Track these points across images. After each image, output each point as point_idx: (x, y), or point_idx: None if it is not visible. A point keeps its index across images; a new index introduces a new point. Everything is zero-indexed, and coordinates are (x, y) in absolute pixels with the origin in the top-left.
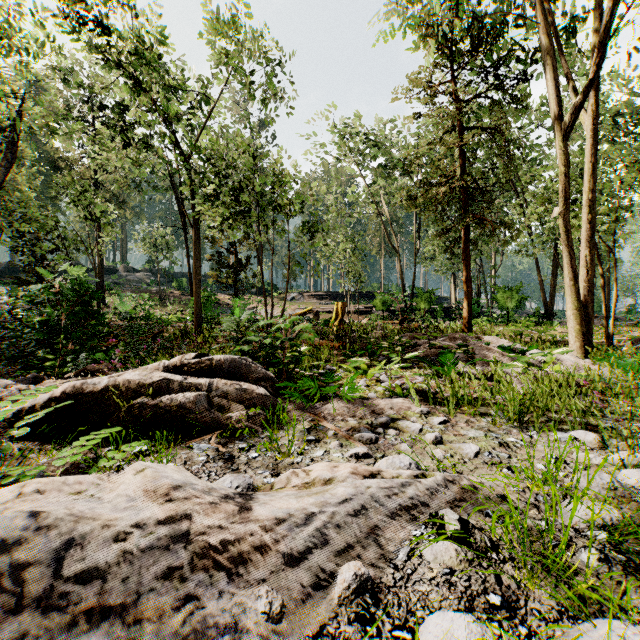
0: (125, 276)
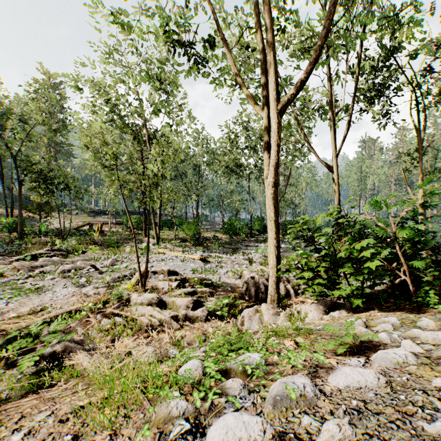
0: None
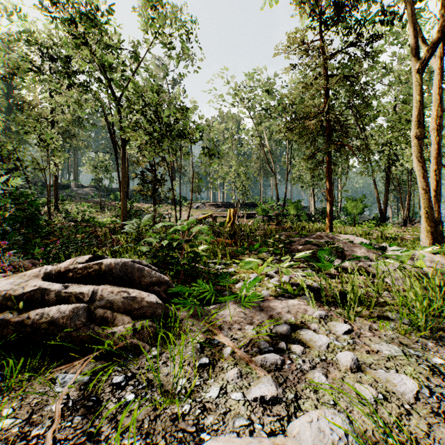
0: (76, 190)
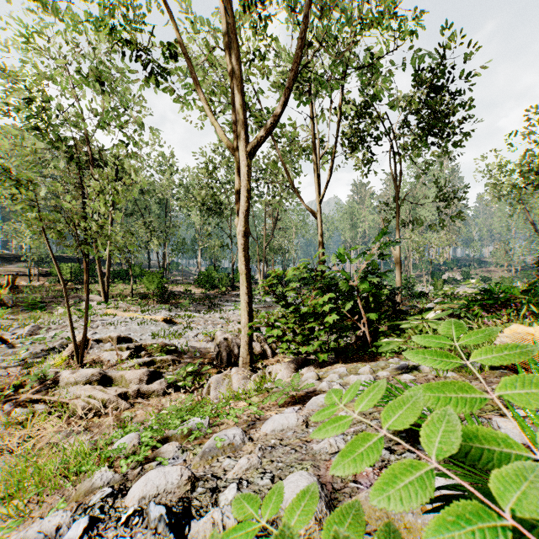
0: None
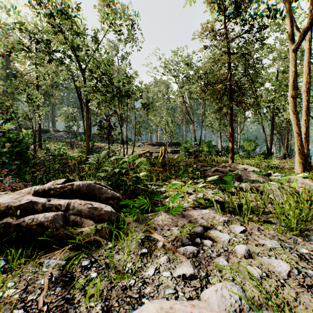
0: (53, 134)
